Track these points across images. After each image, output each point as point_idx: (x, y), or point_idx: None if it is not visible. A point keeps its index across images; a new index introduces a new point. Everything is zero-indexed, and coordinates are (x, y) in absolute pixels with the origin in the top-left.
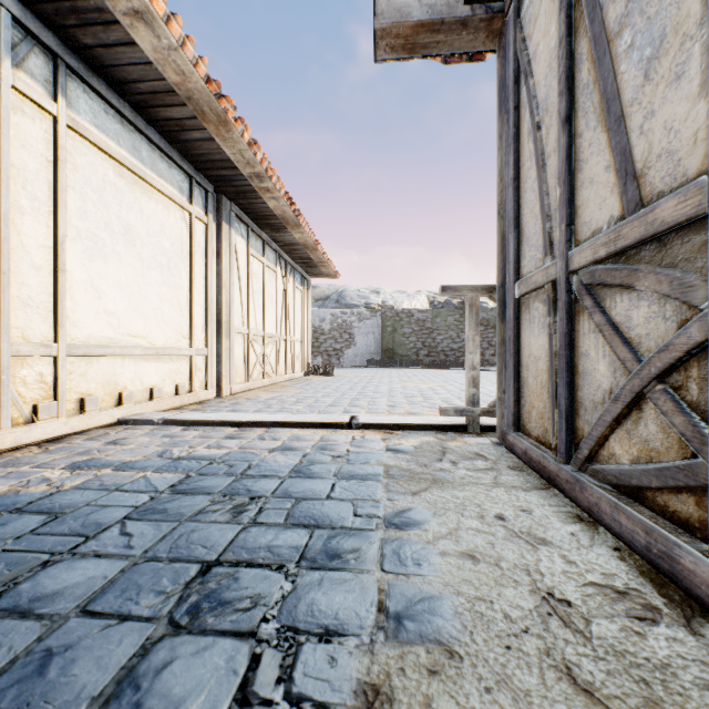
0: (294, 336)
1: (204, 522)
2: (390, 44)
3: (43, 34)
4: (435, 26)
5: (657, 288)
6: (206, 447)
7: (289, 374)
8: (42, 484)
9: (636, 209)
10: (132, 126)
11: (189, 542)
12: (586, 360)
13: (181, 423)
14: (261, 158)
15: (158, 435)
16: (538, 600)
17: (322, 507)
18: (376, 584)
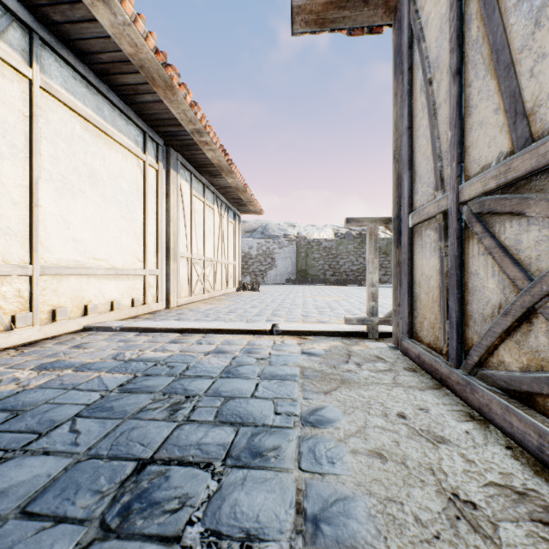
0: (228, 260)
1: (144, 419)
2: (304, 19)
3: (20, 12)
4: (342, 3)
5: (548, 213)
6: (153, 350)
7: (224, 290)
8: (11, 383)
9: (526, 144)
10: (96, 90)
11: (129, 439)
12: (475, 279)
13: (134, 330)
14: (201, 117)
15: (115, 340)
16: (445, 502)
17: (247, 406)
18: (294, 483)
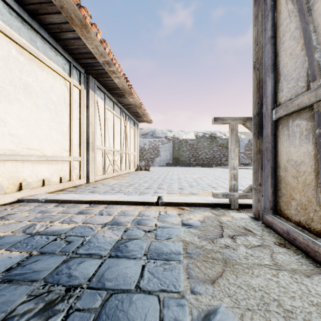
0: (130, 151)
1: None
2: None
3: None
4: None
5: None
6: (61, 221)
7: (127, 170)
8: None
9: None
10: (30, 26)
11: None
12: None
13: (55, 201)
14: (109, 52)
15: (36, 211)
16: None
17: (130, 307)
18: None
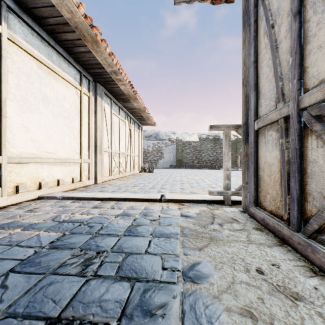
0: (134, 153)
1: (61, 274)
2: None
3: None
4: None
5: None
6: (81, 213)
7: (132, 172)
8: None
9: None
10: (47, 43)
11: (45, 295)
12: (314, 166)
13: (71, 198)
14: (116, 63)
15: (57, 206)
16: None
17: (142, 261)
18: None
